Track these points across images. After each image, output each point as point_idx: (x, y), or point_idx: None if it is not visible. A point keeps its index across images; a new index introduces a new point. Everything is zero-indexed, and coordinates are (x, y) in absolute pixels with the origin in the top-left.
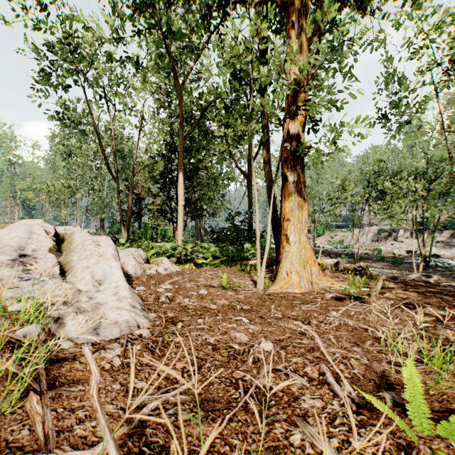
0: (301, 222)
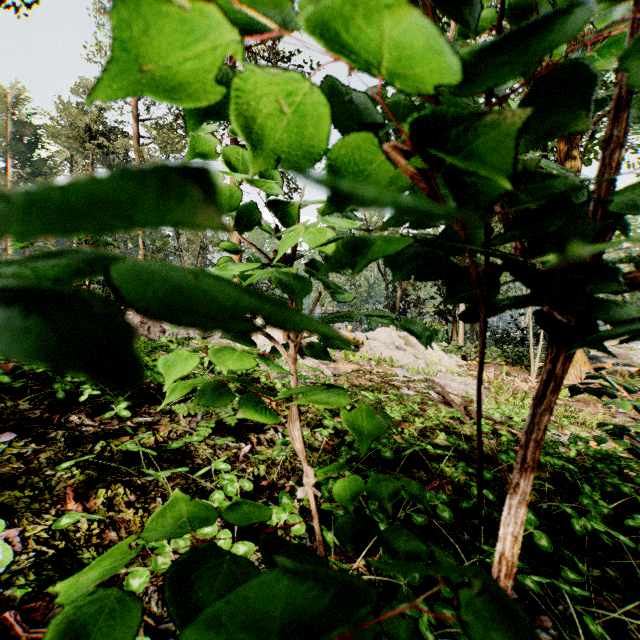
0: None
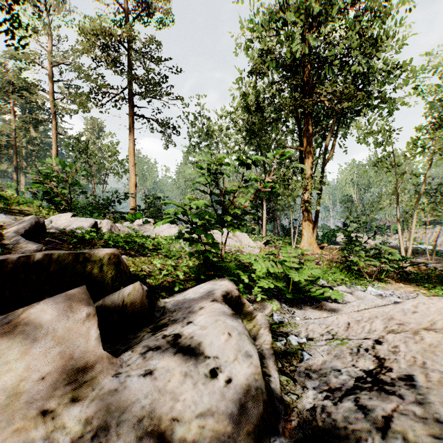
0: (308, 229)
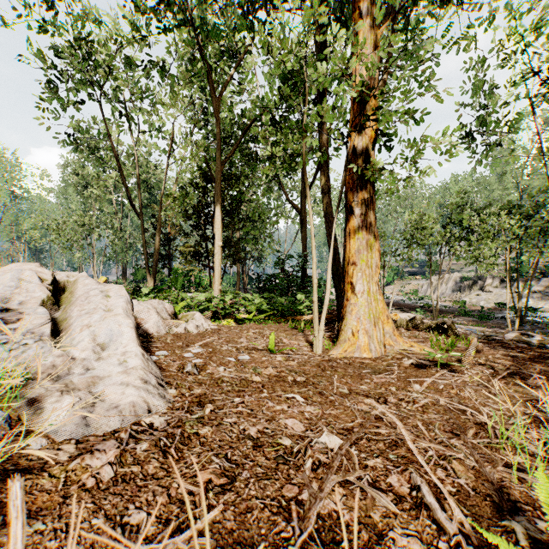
0: (370, 267)
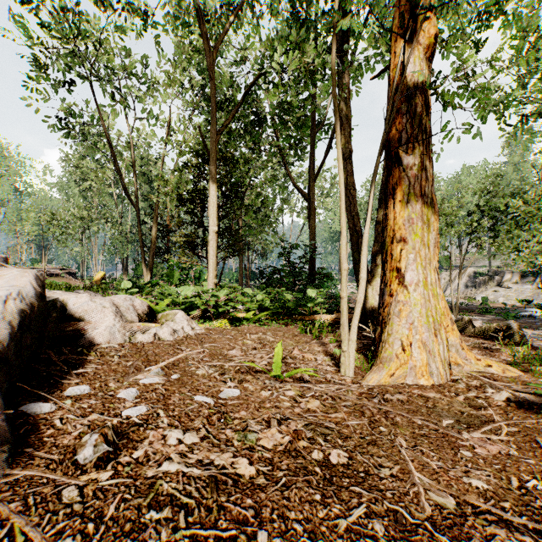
0: (427, 245)
